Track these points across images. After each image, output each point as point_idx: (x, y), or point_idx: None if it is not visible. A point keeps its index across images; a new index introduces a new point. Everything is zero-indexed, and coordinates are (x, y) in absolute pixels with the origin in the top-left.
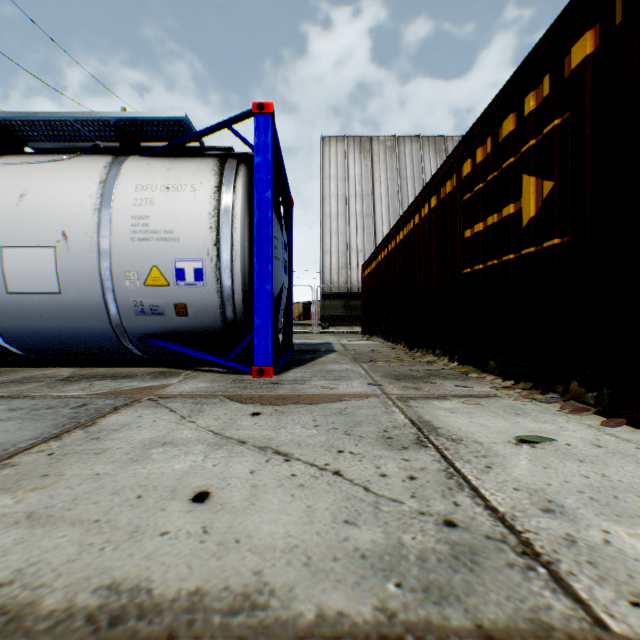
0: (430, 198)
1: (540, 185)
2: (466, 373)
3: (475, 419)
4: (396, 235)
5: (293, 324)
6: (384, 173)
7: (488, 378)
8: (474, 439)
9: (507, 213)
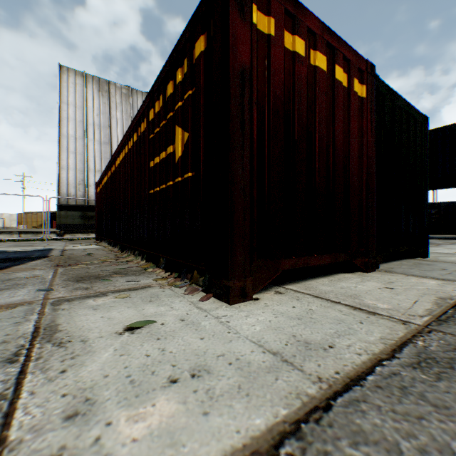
0: (134, 134)
1: (184, 135)
2: (146, 268)
3: (109, 313)
4: (116, 160)
5: (23, 232)
6: (120, 113)
7: (158, 271)
8: (85, 337)
9: (169, 152)
